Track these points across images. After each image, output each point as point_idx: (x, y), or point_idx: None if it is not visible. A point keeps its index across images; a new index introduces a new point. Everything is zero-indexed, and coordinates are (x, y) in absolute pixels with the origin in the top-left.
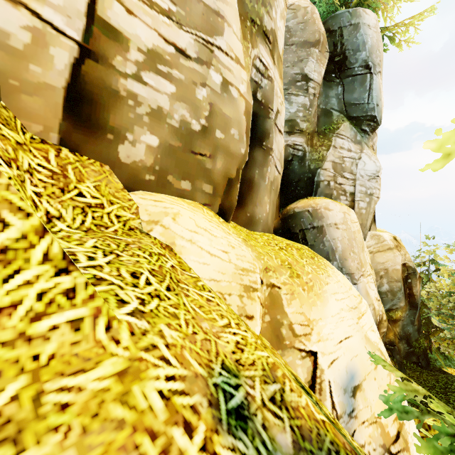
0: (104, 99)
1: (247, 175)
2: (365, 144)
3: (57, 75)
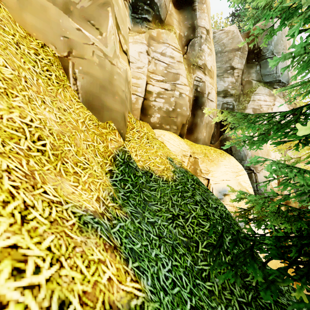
0: (148, 108)
1: (194, 121)
2: (276, 96)
3: (139, 105)
